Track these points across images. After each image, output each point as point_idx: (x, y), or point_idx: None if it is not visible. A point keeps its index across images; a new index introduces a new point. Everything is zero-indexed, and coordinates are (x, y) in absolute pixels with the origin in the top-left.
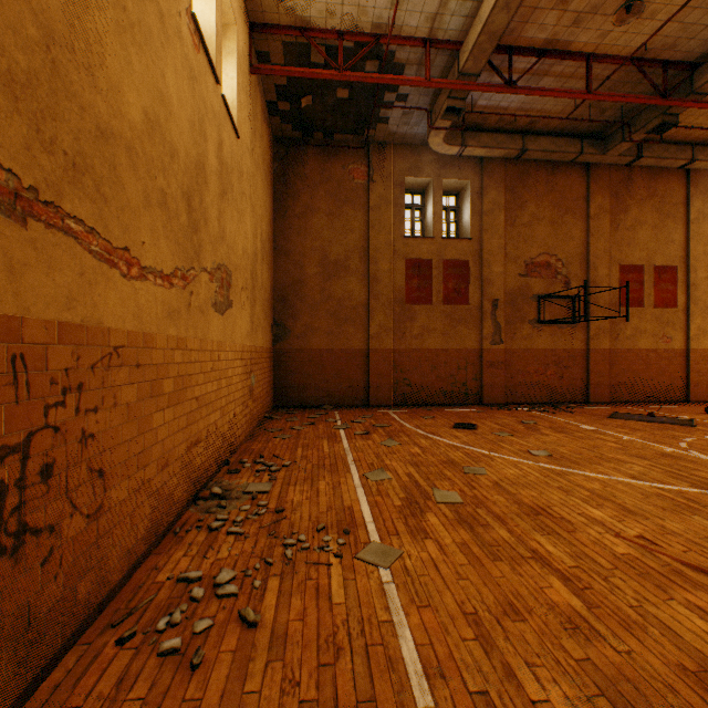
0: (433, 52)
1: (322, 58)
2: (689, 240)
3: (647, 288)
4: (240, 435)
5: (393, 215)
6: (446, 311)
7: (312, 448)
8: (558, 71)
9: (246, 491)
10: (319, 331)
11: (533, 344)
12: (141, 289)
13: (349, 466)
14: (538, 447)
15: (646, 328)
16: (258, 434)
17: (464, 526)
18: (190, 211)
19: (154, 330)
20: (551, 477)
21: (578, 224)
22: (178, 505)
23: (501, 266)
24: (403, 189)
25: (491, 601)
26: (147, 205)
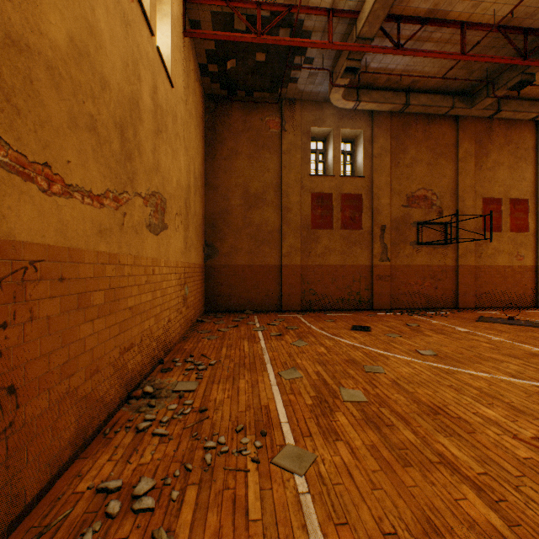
0: (334, 21)
1: (243, 25)
2: (538, 178)
3: (504, 216)
4: (174, 337)
5: (301, 157)
6: (343, 235)
7: (235, 348)
8: (437, 37)
9: (174, 390)
10: (241, 250)
11: (413, 261)
12: (65, 205)
13: (265, 365)
14: (424, 347)
15: (503, 248)
16: (190, 335)
17: (371, 426)
18: (123, 141)
19: (81, 245)
20: (441, 375)
21: (449, 165)
22: (110, 406)
23: (388, 198)
24: (309, 137)
25: (409, 517)
26: (73, 126)
